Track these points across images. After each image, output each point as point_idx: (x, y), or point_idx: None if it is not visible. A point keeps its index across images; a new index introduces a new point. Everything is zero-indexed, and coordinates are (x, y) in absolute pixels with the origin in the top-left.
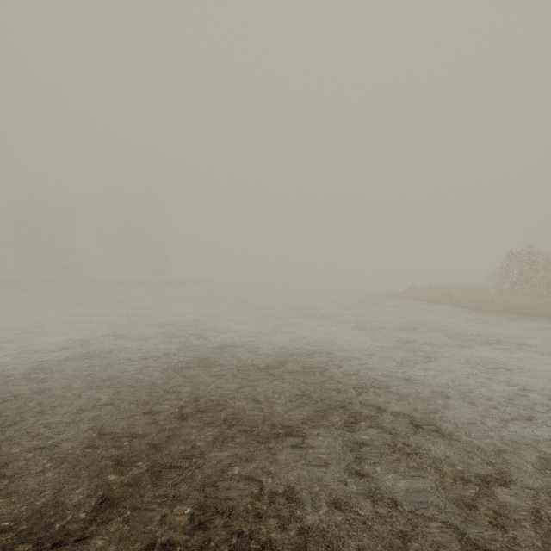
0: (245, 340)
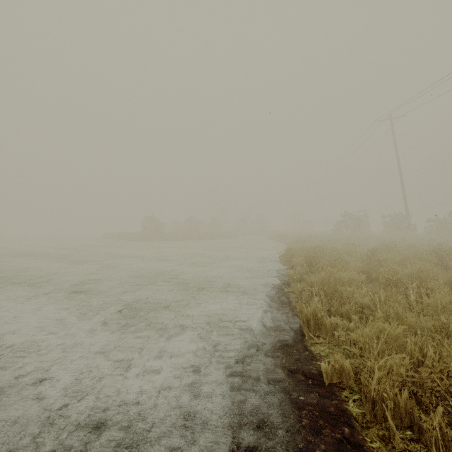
0: None
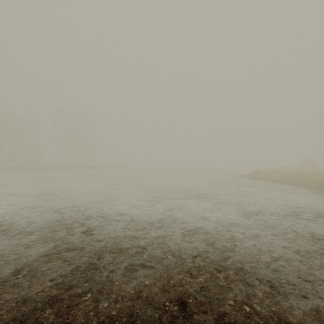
0: (134, 234)
